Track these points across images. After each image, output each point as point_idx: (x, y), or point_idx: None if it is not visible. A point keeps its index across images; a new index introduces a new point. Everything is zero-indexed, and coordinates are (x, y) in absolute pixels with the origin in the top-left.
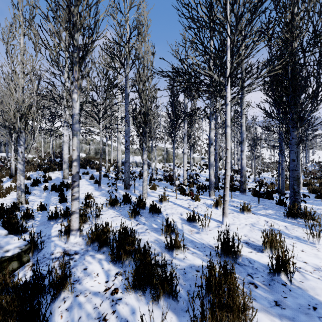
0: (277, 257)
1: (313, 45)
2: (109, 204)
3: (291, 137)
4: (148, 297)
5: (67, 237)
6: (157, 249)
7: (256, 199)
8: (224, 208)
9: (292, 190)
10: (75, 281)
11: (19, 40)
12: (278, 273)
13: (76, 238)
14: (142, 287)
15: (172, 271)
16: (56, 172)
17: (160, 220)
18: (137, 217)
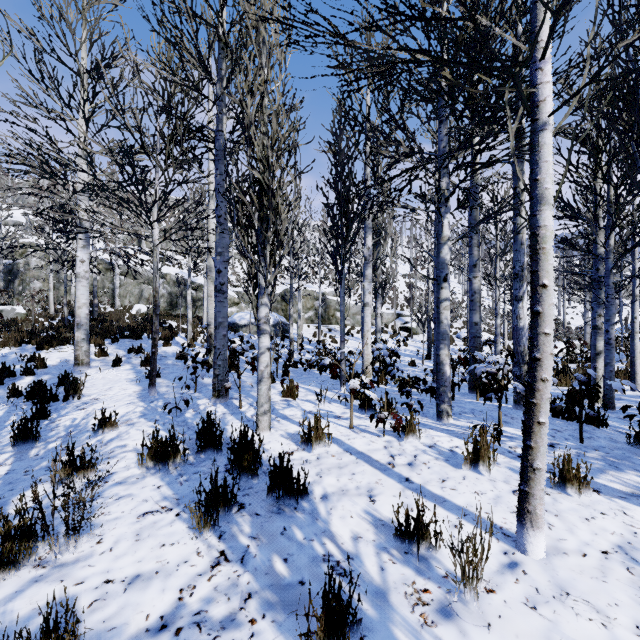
0: None
1: None
2: (150, 457)
3: None
4: None
5: None
6: None
7: (568, 429)
8: (527, 494)
9: None
10: None
11: None
12: None
13: None
14: None
15: None
16: (66, 347)
17: (302, 531)
18: (225, 516)
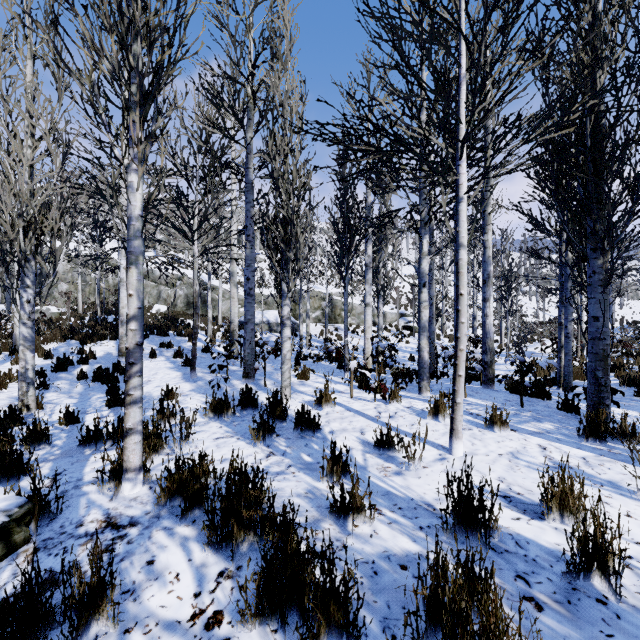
0: (584, 537)
1: (638, 77)
2: (211, 410)
3: (590, 269)
4: (292, 636)
5: (116, 485)
6: (311, 514)
7: (517, 400)
8: (453, 419)
9: (593, 382)
10: (126, 593)
11: (25, 68)
12: (586, 574)
13: (136, 487)
14: (277, 612)
15: (348, 575)
16: (105, 342)
17: (317, 445)
18: (268, 439)
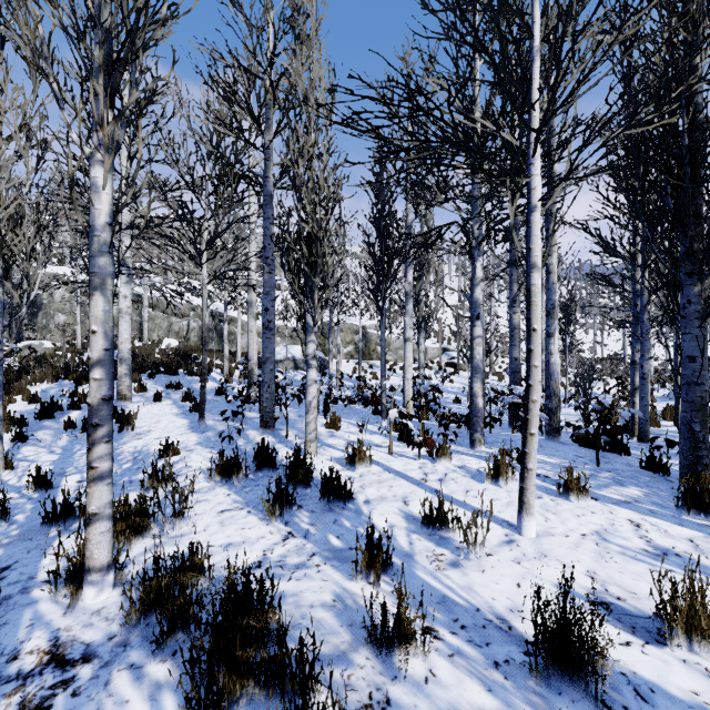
0: None
1: None
2: (217, 472)
3: (684, 298)
4: None
5: (72, 593)
6: (341, 638)
7: (590, 456)
8: (523, 489)
9: (688, 436)
10: None
11: None
12: None
13: (103, 592)
14: None
15: None
16: None
17: (349, 522)
18: (287, 512)
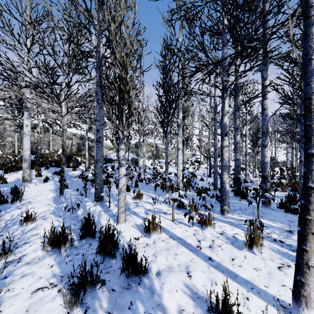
0: None
1: None
2: (49, 244)
3: None
4: None
5: None
6: None
7: (296, 220)
8: (303, 283)
9: None
10: None
11: None
12: None
13: None
14: None
15: None
16: (20, 172)
17: (143, 305)
18: (91, 292)
